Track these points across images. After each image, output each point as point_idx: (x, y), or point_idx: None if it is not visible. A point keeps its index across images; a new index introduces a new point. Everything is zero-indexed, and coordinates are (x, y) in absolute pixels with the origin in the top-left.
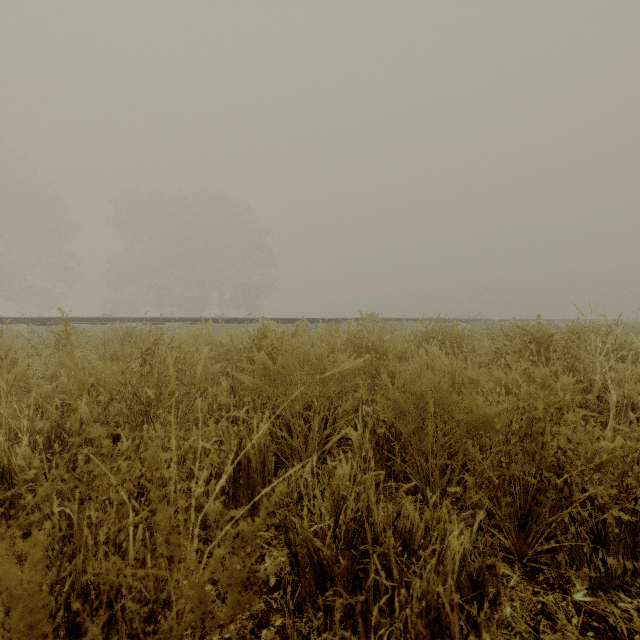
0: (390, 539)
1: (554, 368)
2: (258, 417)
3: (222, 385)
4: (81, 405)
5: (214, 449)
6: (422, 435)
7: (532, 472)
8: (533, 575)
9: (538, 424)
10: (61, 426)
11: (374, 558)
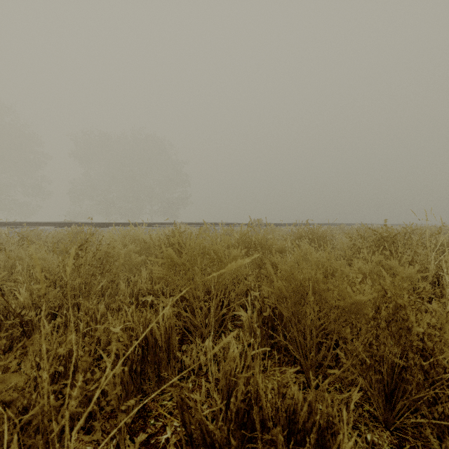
0: (278, 436)
1: (402, 260)
2: (166, 301)
3: (142, 273)
4: (22, 291)
5: (123, 333)
6: (300, 317)
7: (398, 352)
8: (400, 444)
9: (403, 311)
10: (7, 308)
11: (262, 444)
